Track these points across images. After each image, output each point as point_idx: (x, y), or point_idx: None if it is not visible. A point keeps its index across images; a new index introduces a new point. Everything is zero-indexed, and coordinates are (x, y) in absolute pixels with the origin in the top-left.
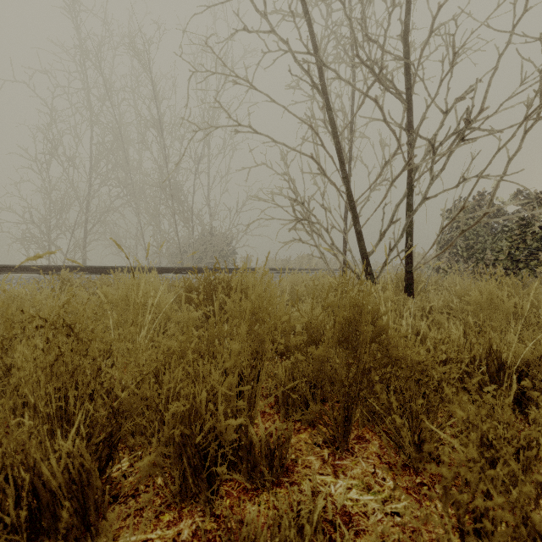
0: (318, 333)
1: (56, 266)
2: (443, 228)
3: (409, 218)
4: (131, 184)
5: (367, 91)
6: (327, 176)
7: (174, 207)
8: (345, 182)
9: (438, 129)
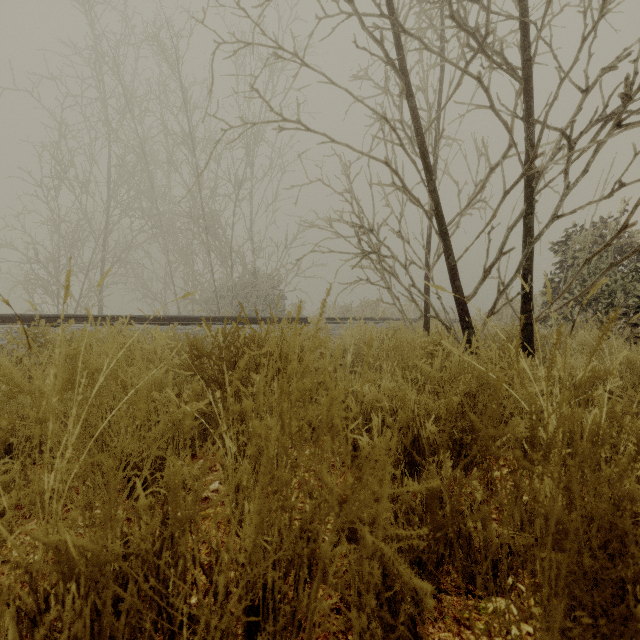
0: (459, 504)
1: (50, 315)
2: (588, 259)
3: (529, 246)
4: (158, 214)
5: (465, 68)
6: (407, 189)
7: (208, 243)
8: (434, 197)
9: (573, 115)
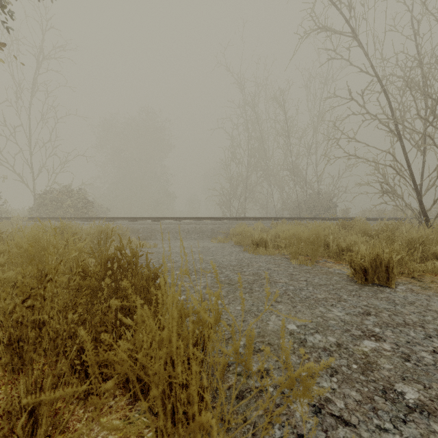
0: (377, 232)
1: (258, 217)
2: None
3: None
4: (268, 168)
5: (424, 130)
6: (399, 174)
7: (295, 180)
8: (411, 176)
9: None
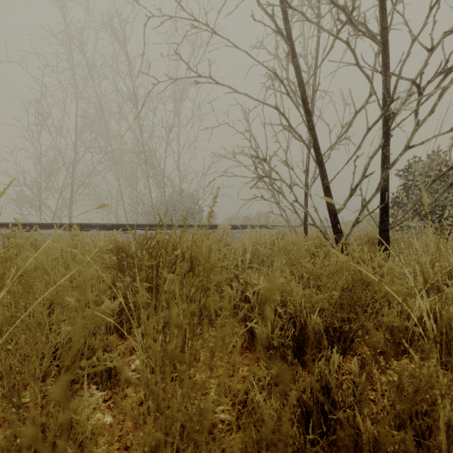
0: None
1: (28, 223)
2: (434, 179)
3: (387, 170)
4: (111, 151)
5: (336, 35)
6: (292, 128)
7: (147, 171)
8: (312, 134)
9: (421, 69)
